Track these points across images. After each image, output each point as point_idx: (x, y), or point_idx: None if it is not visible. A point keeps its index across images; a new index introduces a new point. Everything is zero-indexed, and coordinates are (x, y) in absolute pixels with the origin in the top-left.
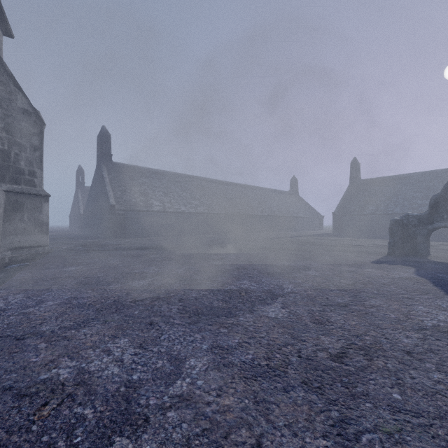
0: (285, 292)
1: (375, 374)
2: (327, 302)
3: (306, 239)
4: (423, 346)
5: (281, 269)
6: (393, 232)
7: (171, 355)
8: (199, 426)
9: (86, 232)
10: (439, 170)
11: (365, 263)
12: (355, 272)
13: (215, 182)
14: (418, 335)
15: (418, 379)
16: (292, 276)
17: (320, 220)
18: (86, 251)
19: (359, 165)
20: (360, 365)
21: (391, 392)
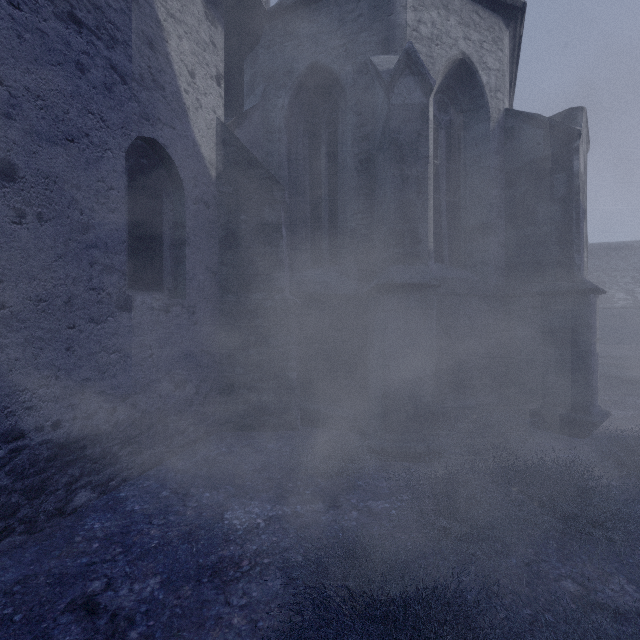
0: None
1: None
2: None
3: None
4: None
5: None
6: None
7: None
8: None
9: None
10: None
11: None
12: None
13: None
14: None
15: None
16: None
17: None
18: None
19: None
20: None
21: None
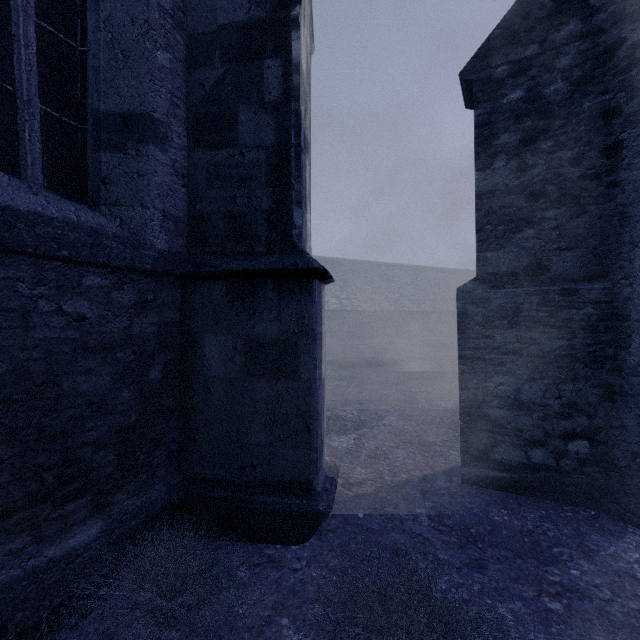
0: None
1: None
2: None
3: None
4: None
5: None
6: None
7: (378, 414)
8: (394, 430)
9: None
10: None
11: None
12: None
13: (404, 268)
14: None
15: None
16: None
17: None
18: None
19: None
20: None
21: None
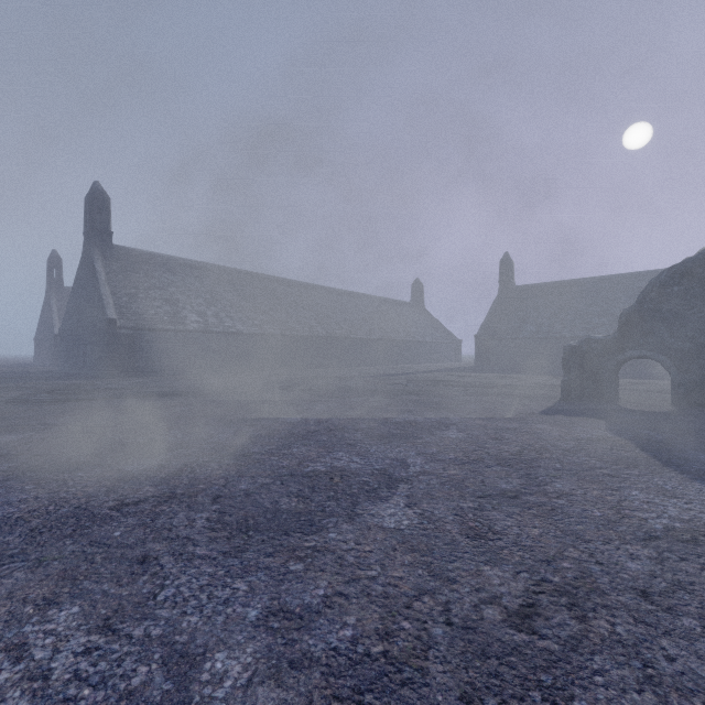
0: (411, 474)
1: (600, 655)
2: (485, 489)
3: (438, 377)
4: (664, 577)
5: (401, 428)
6: (569, 364)
7: (173, 645)
8: None
9: (64, 367)
10: (621, 275)
11: (532, 415)
12: (519, 431)
13: (293, 284)
14: (649, 552)
15: (682, 662)
16: (420, 442)
17: (457, 346)
18: (52, 402)
19: (512, 264)
20: (567, 633)
21: (643, 704)
